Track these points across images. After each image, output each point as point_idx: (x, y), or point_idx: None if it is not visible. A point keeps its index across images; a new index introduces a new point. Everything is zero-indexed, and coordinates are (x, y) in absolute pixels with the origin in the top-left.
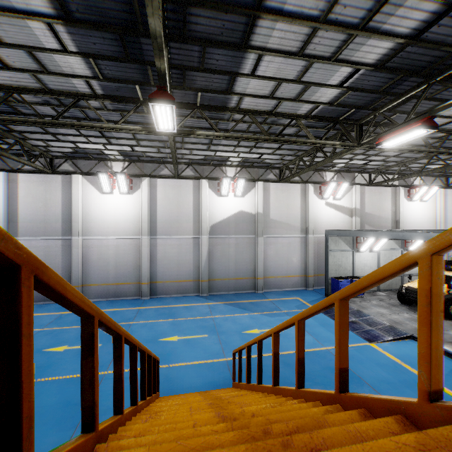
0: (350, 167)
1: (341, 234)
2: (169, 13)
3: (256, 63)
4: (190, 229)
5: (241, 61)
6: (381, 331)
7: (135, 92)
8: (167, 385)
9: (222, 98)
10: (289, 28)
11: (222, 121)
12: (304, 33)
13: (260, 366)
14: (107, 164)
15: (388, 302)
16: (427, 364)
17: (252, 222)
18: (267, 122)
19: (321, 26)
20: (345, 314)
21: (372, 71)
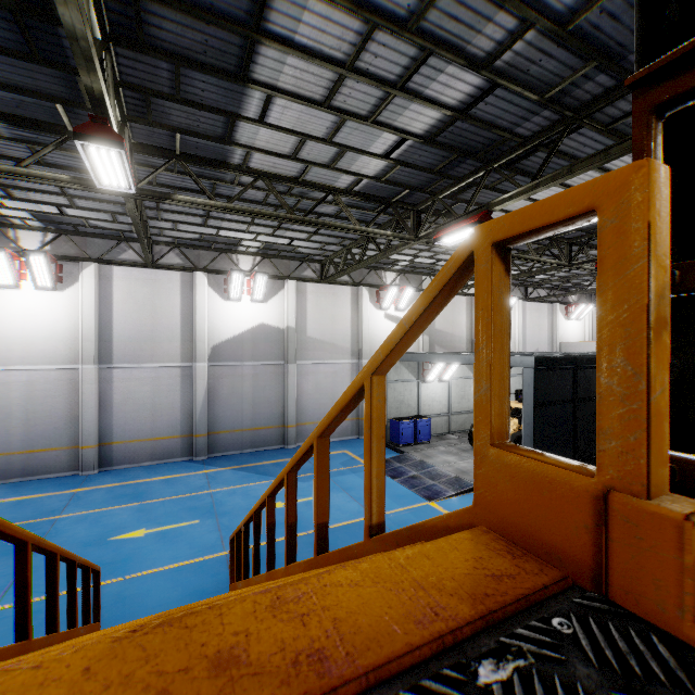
0: (416, 267)
1: (402, 359)
2: (109, 1)
3: (264, 105)
4: (175, 352)
5: (241, 99)
6: (444, 485)
7: (58, 116)
8: (118, 610)
9: (217, 148)
10: (306, 67)
11: (222, 182)
12: (327, 78)
13: (258, 548)
14: (9, 233)
15: (458, 447)
16: (369, 496)
17: (280, 341)
18: (293, 193)
19: (349, 74)
20: (325, 455)
21: (422, 144)
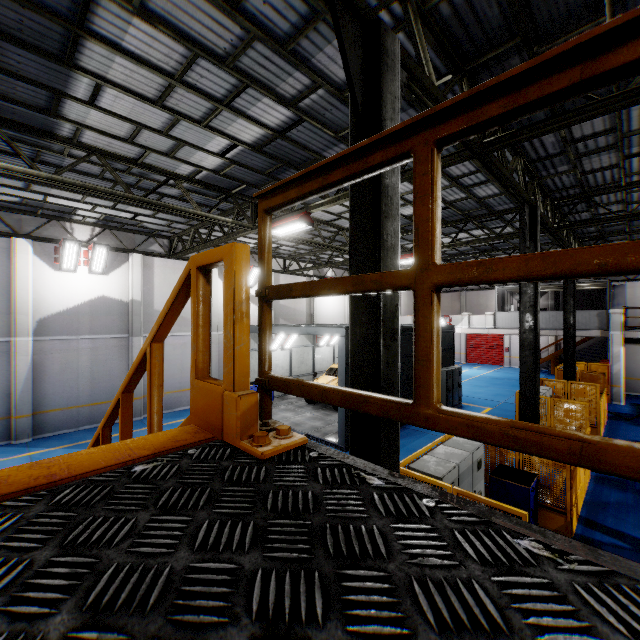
0: None
1: None
2: None
3: (93, 91)
4: None
5: (67, 80)
6: None
7: None
8: None
9: (41, 118)
10: (136, 69)
11: (48, 151)
12: (158, 82)
13: None
14: None
15: (296, 405)
16: (149, 427)
17: (123, 314)
18: (133, 172)
19: (178, 84)
20: (129, 407)
21: (252, 151)
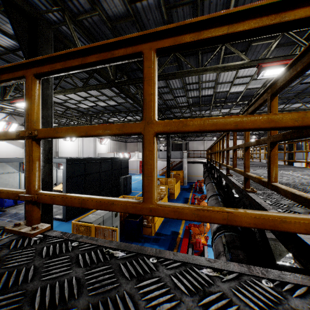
0: (20, 113)
1: (5, 161)
2: None
3: None
4: None
5: None
6: None
7: None
8: None
9: None
10: None
11: None
12: None
13: None
14: None
15: None
16: None
17: None
18: None
19: None
20: None
21: None
